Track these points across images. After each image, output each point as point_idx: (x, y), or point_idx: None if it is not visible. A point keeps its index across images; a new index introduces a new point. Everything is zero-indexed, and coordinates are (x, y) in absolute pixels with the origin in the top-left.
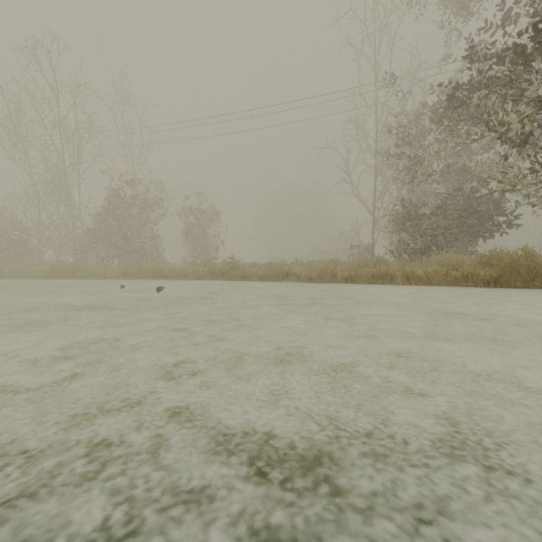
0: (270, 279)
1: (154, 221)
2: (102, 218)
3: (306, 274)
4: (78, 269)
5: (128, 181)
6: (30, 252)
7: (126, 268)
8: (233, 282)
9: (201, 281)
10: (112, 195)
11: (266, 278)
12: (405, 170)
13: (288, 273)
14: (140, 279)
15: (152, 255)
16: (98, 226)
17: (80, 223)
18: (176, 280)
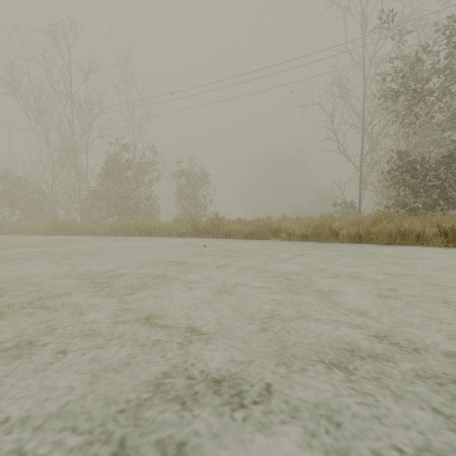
0: (257, 236)
1: (149, 183)
2: (102, 181)
3: (300, 232)
4: (73, 226)
5: (124, 146)
6: (46, 212)
7: (116, 225)
8: (216, 240)
9: (184, 238)
10: (110, 158)
11: (252, 235)
12: (407, 116)
13: (277, 231)
14: (127, 235)
15: (147, 213)
16: (100, 188)
17: (86, 185)
18: (160, 237)
